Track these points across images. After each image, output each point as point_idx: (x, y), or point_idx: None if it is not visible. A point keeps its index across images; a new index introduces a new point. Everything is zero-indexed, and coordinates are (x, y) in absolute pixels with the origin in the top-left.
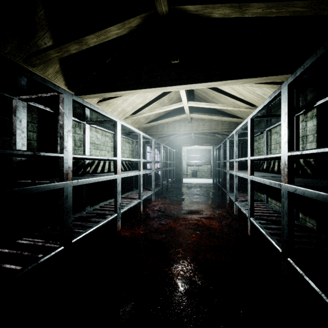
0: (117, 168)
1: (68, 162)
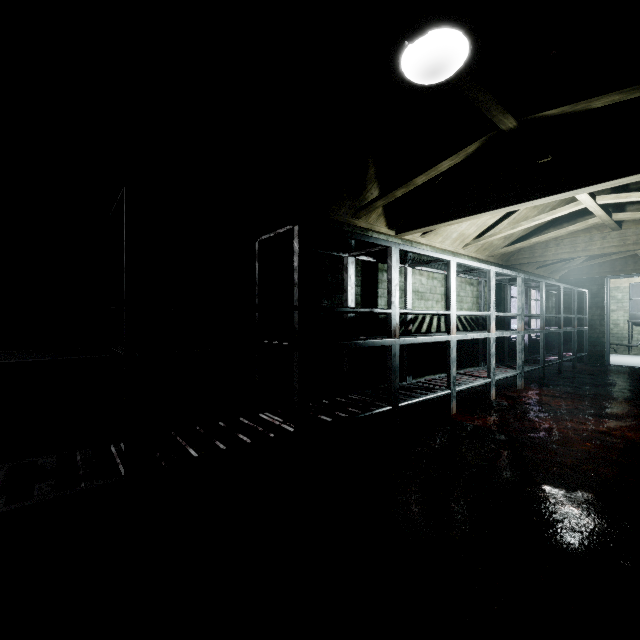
0: (450, 327)
1: (395, 318)
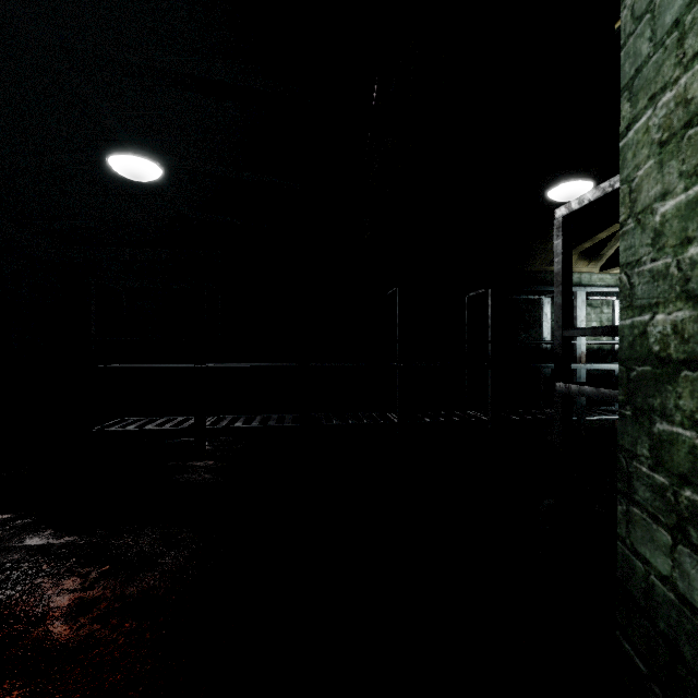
0: None
1: (581, 347)
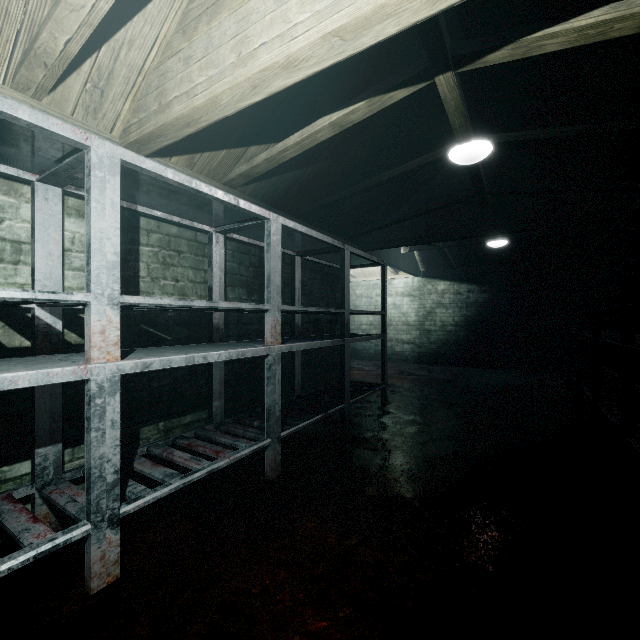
0: None
1: None
